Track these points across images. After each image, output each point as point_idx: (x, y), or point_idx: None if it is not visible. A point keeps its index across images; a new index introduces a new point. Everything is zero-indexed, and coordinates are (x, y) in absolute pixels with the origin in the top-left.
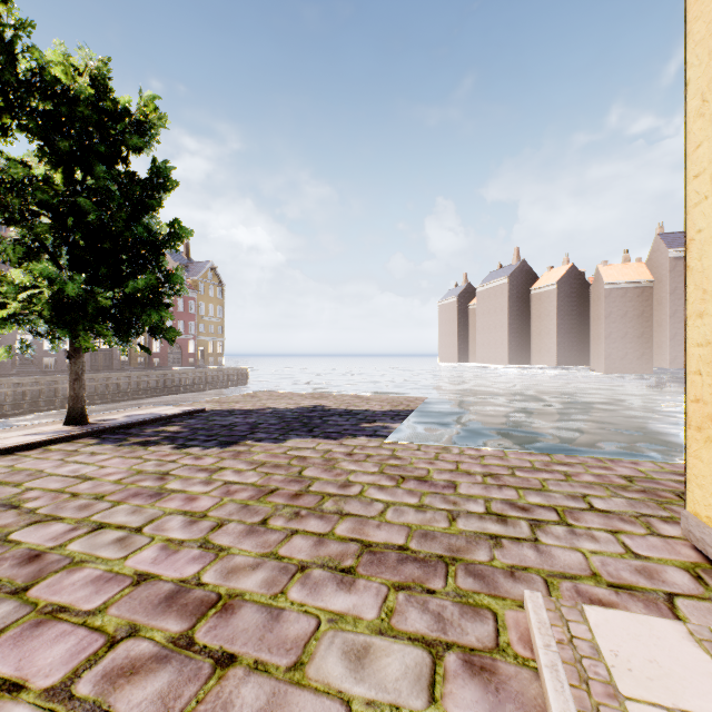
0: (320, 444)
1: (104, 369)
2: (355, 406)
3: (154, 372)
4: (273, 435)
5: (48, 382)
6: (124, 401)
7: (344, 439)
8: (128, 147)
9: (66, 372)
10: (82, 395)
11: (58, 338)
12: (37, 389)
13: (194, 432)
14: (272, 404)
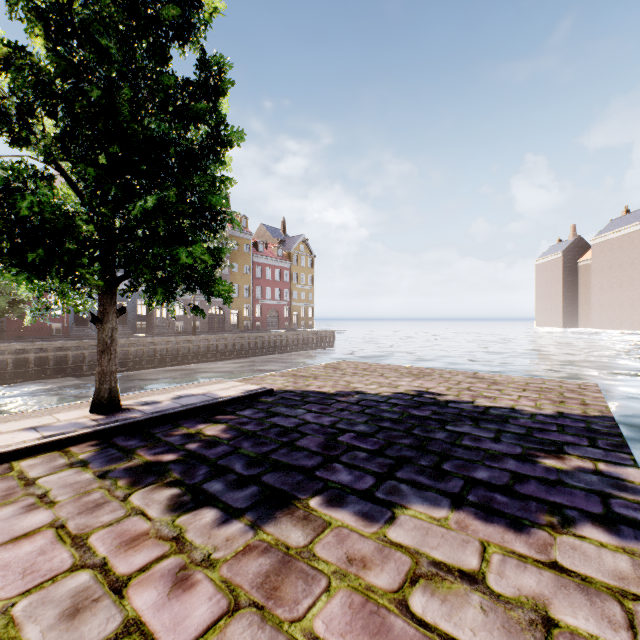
0: (491, 553)
1: (218, 331)
2: (485, 398)
3: (253, 334)
4: (363, 478)
5: (172, 341)
6: (229, 359)
7: (545, 535)
8: (159, 21)
9: (190, 333)
10: (112, 372)
11: (90, 297)
12: (164, 348)
13: (234, 444)
14: (358, 384)
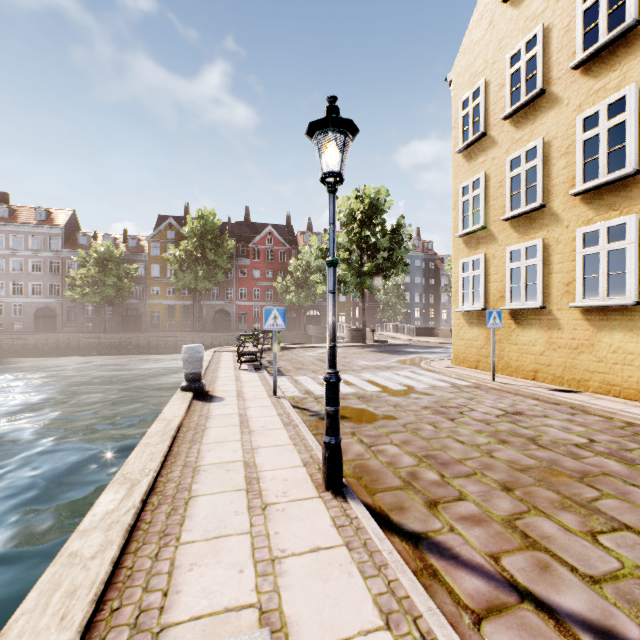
0: None
1: None
2: None
3: None
4: None
5: None
6: None
7: None
8: None
9: None
10: None
11: None
12: None
13: None
14: None
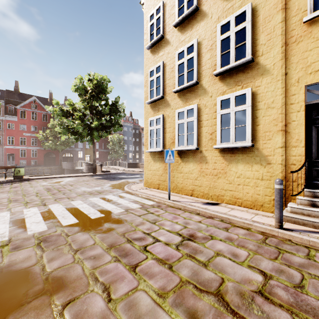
0: None
1: None
2: None
3: None
4: None
5: None
6: None
7: None
8: None
9: None
10: None
11: None
12: None
13: None
14: None
